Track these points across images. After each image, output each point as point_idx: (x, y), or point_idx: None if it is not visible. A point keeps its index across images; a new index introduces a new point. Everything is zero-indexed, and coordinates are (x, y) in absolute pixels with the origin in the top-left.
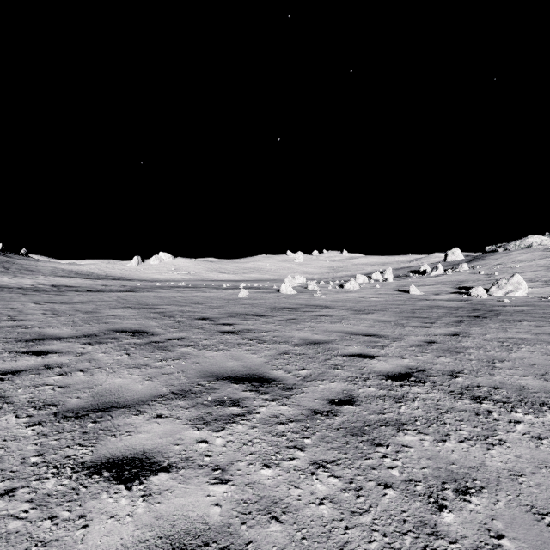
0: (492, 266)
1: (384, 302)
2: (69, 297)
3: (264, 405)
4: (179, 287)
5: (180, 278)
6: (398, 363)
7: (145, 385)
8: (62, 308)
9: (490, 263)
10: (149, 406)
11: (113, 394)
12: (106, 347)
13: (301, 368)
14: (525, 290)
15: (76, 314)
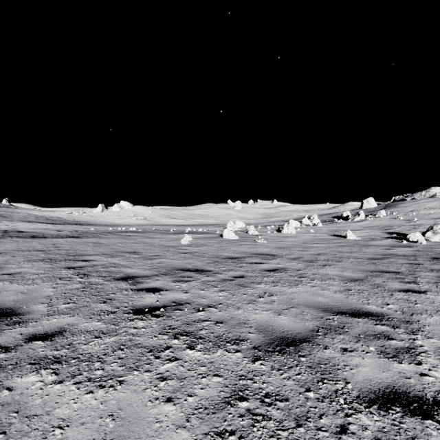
0: (407, 213)
1: (329, 248)
2: None
3: None
4: (127, 232)
5: (137, 223)
6: None
7: None
8: None
9: (403, 210)
10: None
11: None
12: None
13: None
14: None
15: None
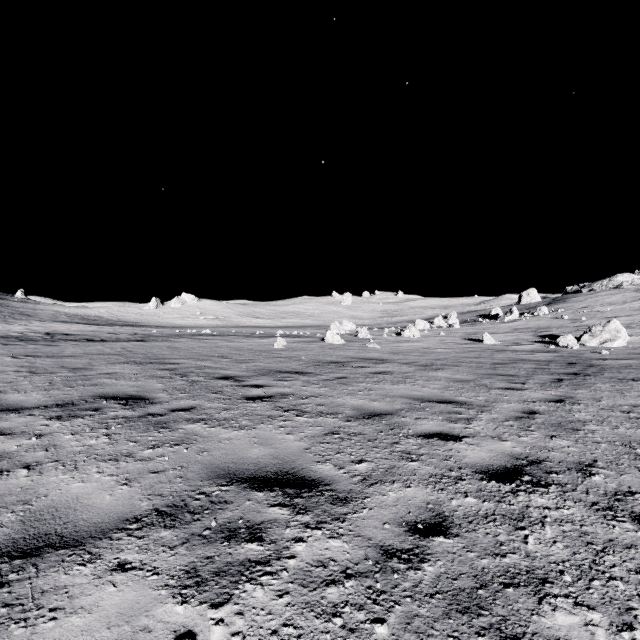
0: (577, 310)
1: (454, 353)
2: (60, 349)
3: (302, 537)
4: (202, 335)
5: (206, 324)
6: (497, 450)
7: (116, 495)
8: (44, 364)
9: (573, 306)
10: (111, 541)
11: (59, 516)
12: (80, 424)
13: (358, 459)
14: (625, 339)
15: (58, 373)
